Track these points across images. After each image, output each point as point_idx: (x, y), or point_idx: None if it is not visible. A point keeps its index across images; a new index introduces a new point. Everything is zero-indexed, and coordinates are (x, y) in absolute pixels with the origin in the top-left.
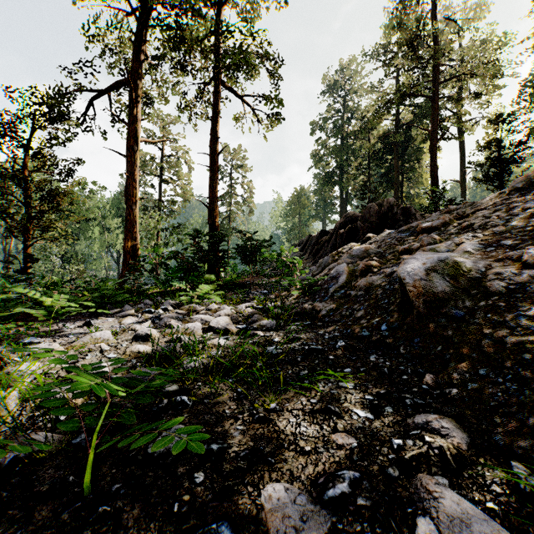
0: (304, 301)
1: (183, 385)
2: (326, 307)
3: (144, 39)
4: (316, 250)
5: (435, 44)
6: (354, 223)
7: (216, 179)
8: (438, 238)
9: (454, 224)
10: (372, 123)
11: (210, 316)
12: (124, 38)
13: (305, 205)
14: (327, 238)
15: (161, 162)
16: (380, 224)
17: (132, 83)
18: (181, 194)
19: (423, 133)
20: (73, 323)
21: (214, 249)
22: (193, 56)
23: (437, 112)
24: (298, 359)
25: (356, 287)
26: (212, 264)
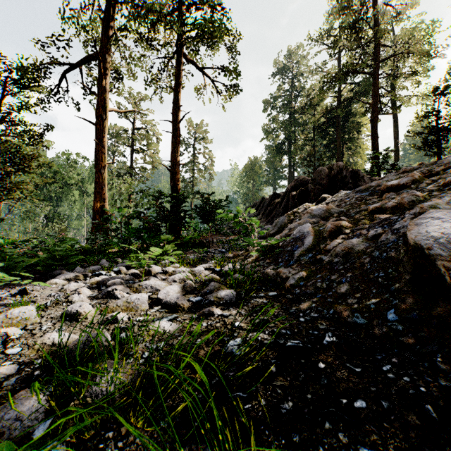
0: (265, 264)
1: (75, 445)
2: (294, 274)
3: (113, 17)
4: (269, 211)
5: (375, 26)
6: (304, 186)
7: (177, 144)
8: (421, 194)
9: (427, 181)
10: (319, 97)
11: (162, 282)
12: (95, 18)
13: (258, 172)
14: (279, 200)
15: (132, 134)
16: (330, 186)
17: (101, 57)
18: (150, 162)
19: (360, 110)
20: (9, 290)
21: (175, 209)
22: (157, 32)
23: (378, 87)
24: (272, 368)
25: (327, 251)
26: (173, 224)
